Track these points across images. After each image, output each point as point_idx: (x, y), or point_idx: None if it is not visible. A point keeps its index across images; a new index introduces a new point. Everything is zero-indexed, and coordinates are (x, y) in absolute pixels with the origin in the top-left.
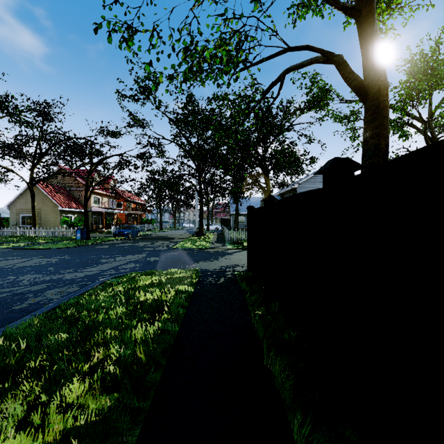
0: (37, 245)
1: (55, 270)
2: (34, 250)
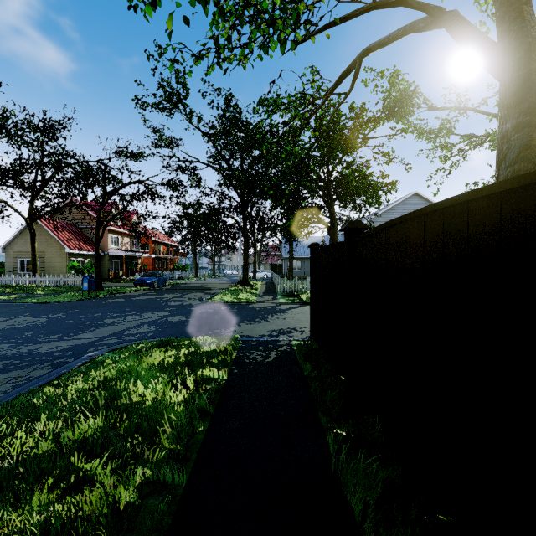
0: (30, 298)
1: (32, 337)
2: (23, 305)
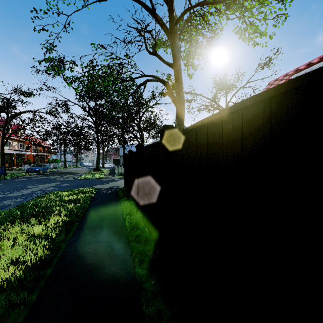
0: None
1: None
2: None
